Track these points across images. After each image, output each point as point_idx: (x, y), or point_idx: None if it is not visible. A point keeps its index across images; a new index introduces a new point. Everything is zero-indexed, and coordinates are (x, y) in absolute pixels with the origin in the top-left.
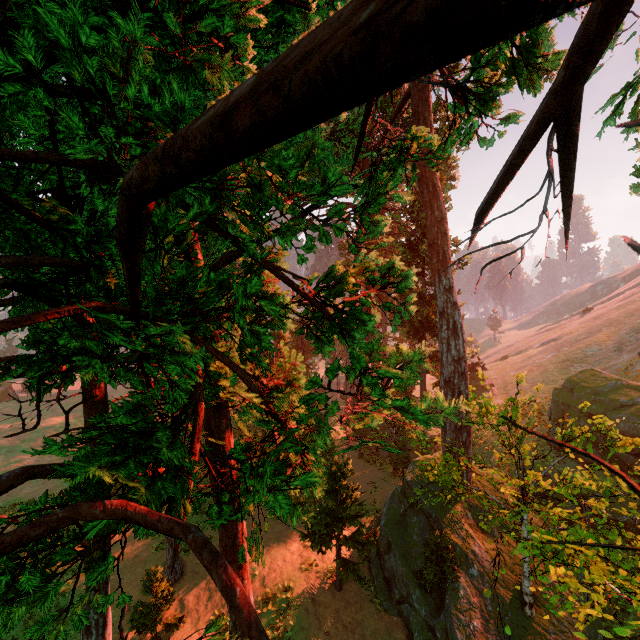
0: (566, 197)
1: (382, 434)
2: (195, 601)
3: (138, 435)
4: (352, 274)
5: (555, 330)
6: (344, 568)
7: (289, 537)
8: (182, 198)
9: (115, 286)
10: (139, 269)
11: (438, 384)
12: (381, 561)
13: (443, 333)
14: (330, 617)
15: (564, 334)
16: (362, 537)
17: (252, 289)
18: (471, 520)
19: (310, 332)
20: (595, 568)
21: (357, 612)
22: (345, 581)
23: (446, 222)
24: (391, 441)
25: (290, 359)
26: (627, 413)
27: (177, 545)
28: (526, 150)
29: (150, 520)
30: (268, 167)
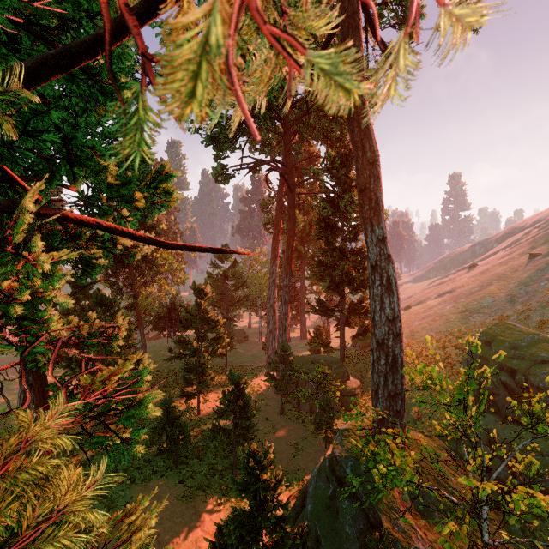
0: None
1: (304, 392)
2: None
3: None
4: None
5: (448, 283)
6: None
7: (201, 528)
8: None
9: None
10: None
11: (357, 337)
12: None
13: (376, 289)
14: None
15: (457, 287)
16: (287, 548)
17: None
18: (409, 502)
19: None
20: None
21: None
22: None
23: (379, 165)
24: (312, 396)
25: None
26: None
27: None
28: None
29: None
30: None
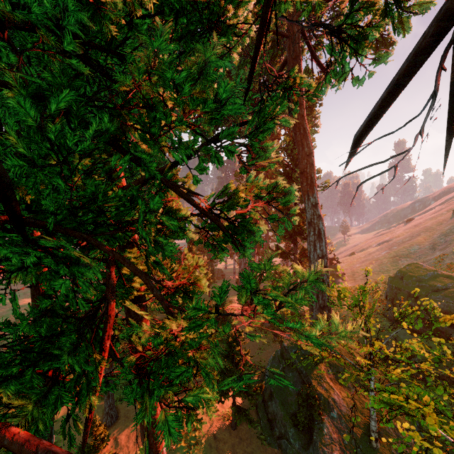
0: (453, 114)
1: None
2: (126, 439)
3: (46, 339)
4: (243, 192)
5: (387, 234)
6: (238, 413)
7: None
8: (84, 118)
9: (33, 201)
10: (9, 181)
11: None
12: (265, 406)
13: (311, 237)
14: (227, 450)
15: (394, 237)
16: (251, 390)
17: (154, 204)
18: (331, 375)
19: (207, 242)
20: (429, 418)
21: (248, 446)
22: (239, 423)
23: (313, 156)
24: None
25: (192, 263)
26: (442, 295)
27: (86, 435)
28: (415, 67)
29: (26, 452)
30: (161, 84)
